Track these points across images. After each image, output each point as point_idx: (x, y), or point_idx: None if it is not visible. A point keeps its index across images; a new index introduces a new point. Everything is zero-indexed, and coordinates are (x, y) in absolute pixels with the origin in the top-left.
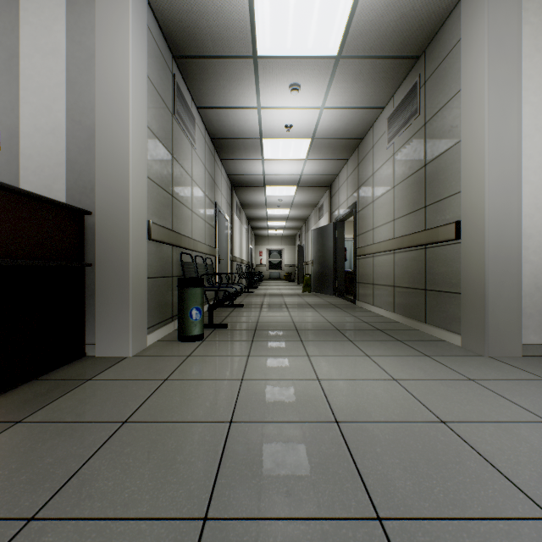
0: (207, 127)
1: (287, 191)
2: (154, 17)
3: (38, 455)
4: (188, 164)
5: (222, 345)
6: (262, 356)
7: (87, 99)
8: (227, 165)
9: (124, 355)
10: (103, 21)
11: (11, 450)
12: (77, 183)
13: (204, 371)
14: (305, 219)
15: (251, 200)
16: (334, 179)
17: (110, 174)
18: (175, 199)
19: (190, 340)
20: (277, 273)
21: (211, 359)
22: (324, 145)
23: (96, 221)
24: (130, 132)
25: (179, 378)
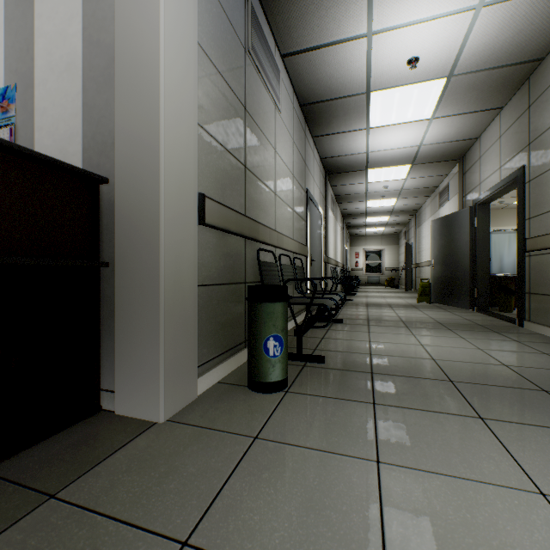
0: (295, 88)
1: (396, 174)
2: None
3: None
4: (269, 129)
5: (317, 412)
6: (410, 468)
7: (107, 4)
8: (320, 144)
9: (151, 417)
10: None
11: None
12: (95, 138)
13: (278, 518)
14: (415, 211)
15: (347, 190)
16: (469, 145)
17: (133, 113)
18: (250, 172)
19: (264, 390)
20: (376, 278)
21: (296, 461)
22: (467, 86)
23: (115, 194)
24: (161, 35)
25: (215, 549)
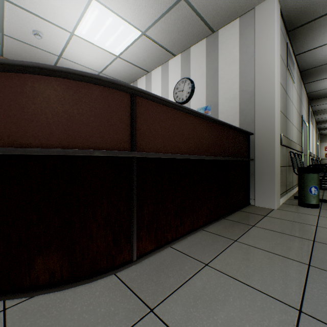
0: (298, 65)
1: None
2: (280, 16)
3: (280, 241)
4: (290, 95)
5: None
6: None
7: (249, 78)
8: (308, 86)
9: (271, 207)
10: (259, 35)
11: (264, 236)
12: (244, 120)
13: None
14: None
15: (324, 107)
16: None
17: (263, 112)
18: (286, 119)
19: (309, 207)
20: None
21: None
22: None
23: (254, 138)
24: (275, 87)
25: None
